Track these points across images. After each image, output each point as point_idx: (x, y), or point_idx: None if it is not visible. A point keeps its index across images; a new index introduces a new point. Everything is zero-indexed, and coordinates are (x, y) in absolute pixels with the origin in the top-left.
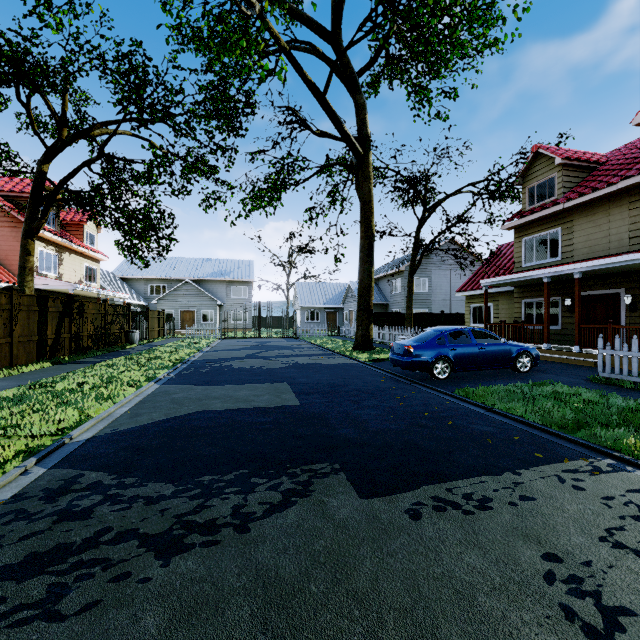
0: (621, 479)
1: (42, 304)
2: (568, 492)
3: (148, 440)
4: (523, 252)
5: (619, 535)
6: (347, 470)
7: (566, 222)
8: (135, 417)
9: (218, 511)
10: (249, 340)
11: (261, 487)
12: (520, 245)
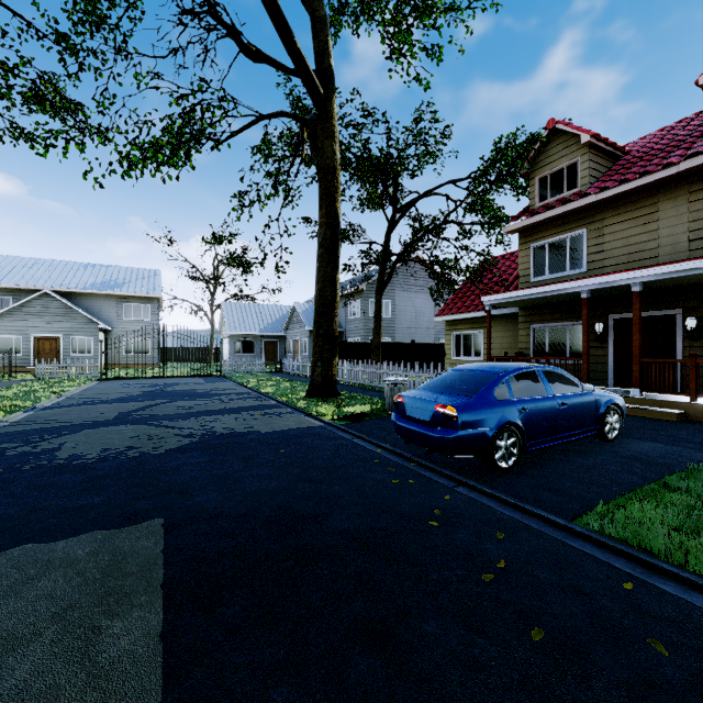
0: None
1: None
2: None
3: None
4: (531, 262)
5: None
6: None
7: (594, 221)
8: None
9: None
10: (145, 381)
11: None
12: (527, 253)
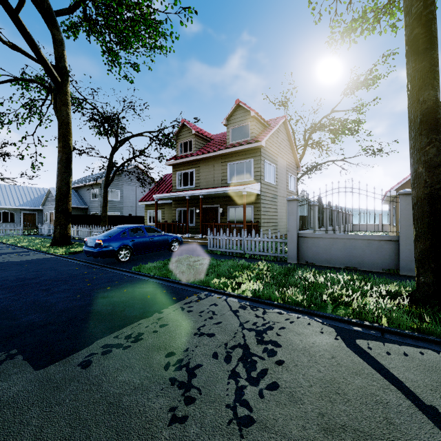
0: (209, 300)
1: None
2: (185, 315)
3: None
4: (177, 180)
5: (203, 329)
6: (26, 351)
7: (197, 167)
8: None
9: None
10: None
11: None
12: (175, 176)
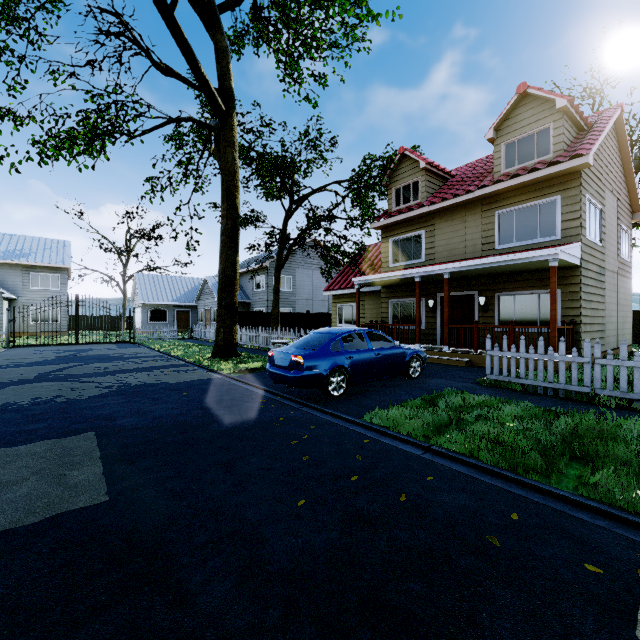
0: None
1: None
2: None
3: None
4: (390, 252)
5: None
6: None
7: (429, 225)
8: None
9: None
10: (57, 348)
11: None
12: (387, 245)
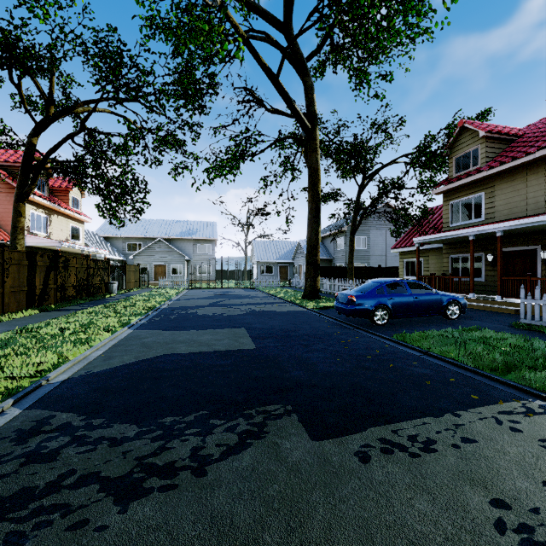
0: None
1: (31, 259)
2: (506, 434)
3: (117, 382)
4: (450, 214)
5: None
6: (299, 411)
7: (488, 187)
8: (108, 360)
9: (177, 453)
10: (212, 290)
11: (219, 428)
12: (448, 208)
